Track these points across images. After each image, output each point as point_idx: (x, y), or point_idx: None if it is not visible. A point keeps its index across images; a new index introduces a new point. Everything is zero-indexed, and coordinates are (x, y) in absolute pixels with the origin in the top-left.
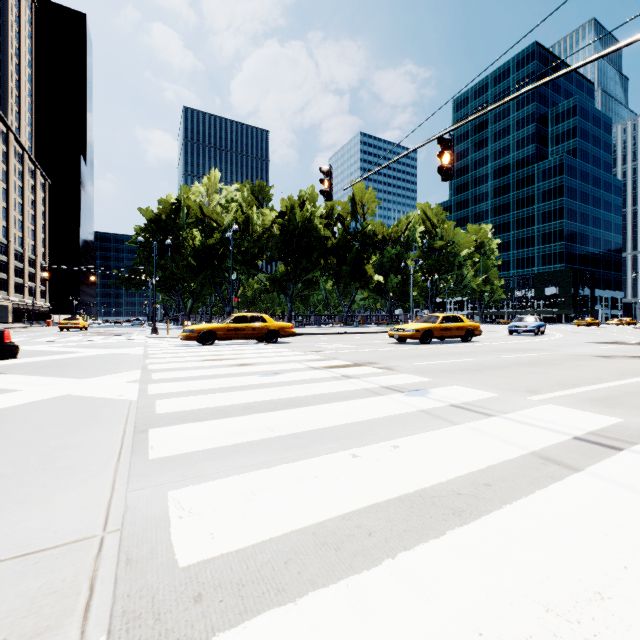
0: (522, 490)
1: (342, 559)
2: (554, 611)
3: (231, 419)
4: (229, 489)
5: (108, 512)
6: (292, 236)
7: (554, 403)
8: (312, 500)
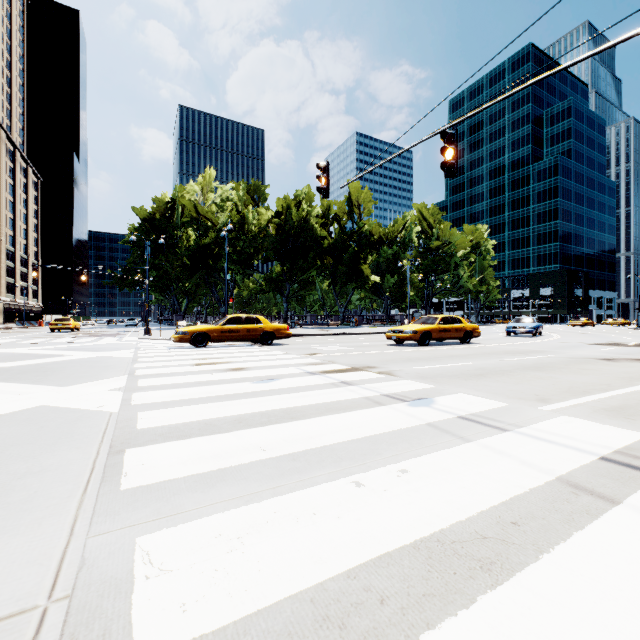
0: (557, 531)
1: None
2: None
3: (219, 436)
4: (210, 533)
5: (59, 568)
6: (288, 236)
7: (569, 414)
8: (310, 549)
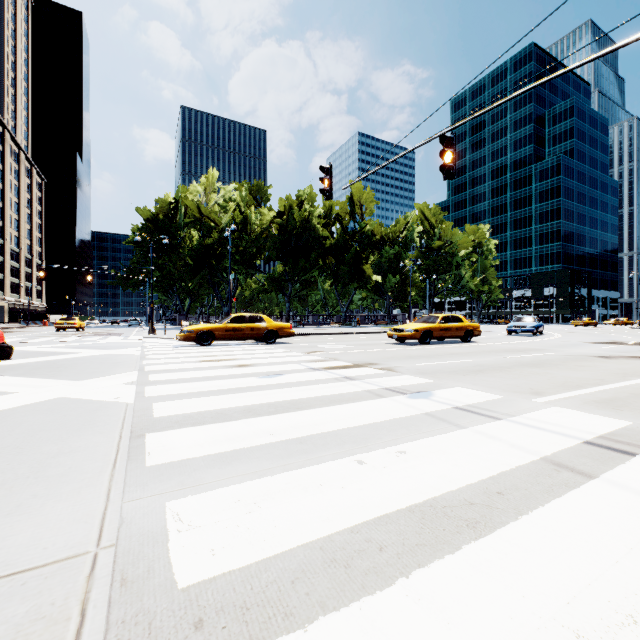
0: (537, 499)
1: (353, 578)
2: (585, 638)
3: (231, 423)
4: (230, 499)
5: (102, 525)
6: (290, 236)
7: (560, 405)
8: (318, 511)
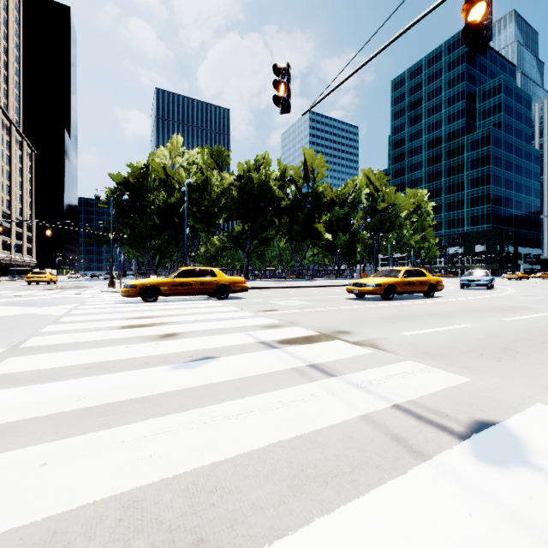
0: None
1: None
2: None
3: None
4: None
5: None
6: (249, 197)
7: None
8: None
